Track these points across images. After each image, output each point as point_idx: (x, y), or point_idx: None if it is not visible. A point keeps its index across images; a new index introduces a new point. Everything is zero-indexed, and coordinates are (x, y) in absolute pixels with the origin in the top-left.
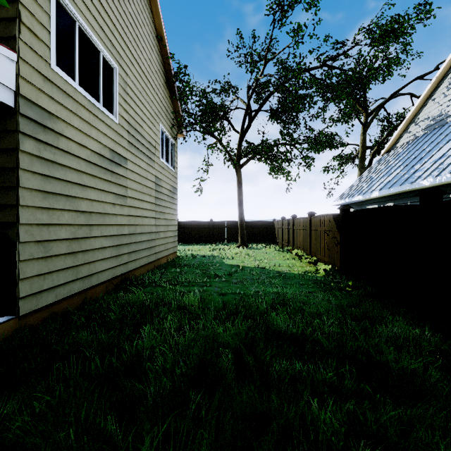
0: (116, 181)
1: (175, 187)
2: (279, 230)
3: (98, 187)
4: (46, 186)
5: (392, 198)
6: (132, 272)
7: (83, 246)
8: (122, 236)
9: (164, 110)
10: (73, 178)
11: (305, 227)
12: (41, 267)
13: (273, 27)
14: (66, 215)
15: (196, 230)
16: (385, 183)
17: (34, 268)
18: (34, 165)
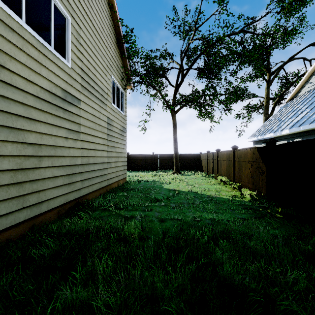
0: (69, 118)
1: (125, 127)
2: (205, 161)
3: (48, 121)
4: None
5: (301, 134)
6: (86, 196)
7: (31, 176)
8: (75, 166)
9: (115, 65)
10: (18, 111)
11: (228, 159)
12: None
13: None
14: (9, 147)
15: (142, 161)
16: (295, 122)
17: None
18: None
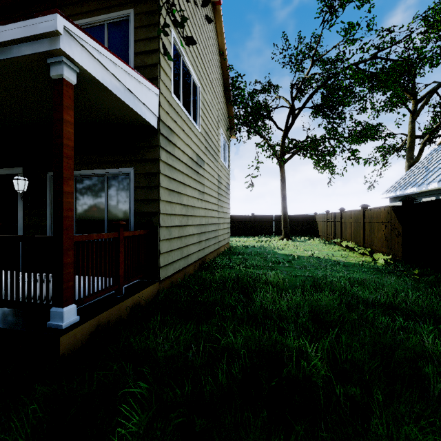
0: (199, 180)
1: (229, 183)
2: (322, 224)
3: (191, 185)
4: (170, 185)
5: None
6: (206, 256)
7: (184, 232)
8: (201, 226)
9: (223, 115)
10: (180, 179)
11: (356, 220)
12: (168, 246)
13: (323, 28)
14: (177, 208)
15: (238, 224)
16: None
17: (165, 247)
18: (165, 170)
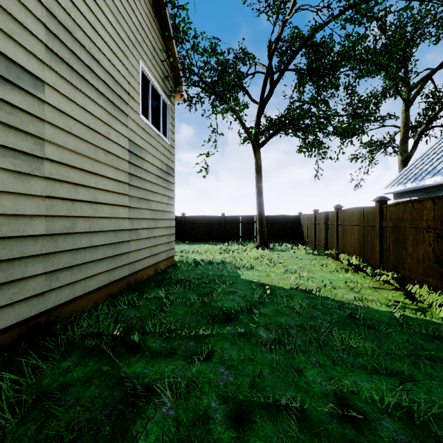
0: None
1: (171, 166)
2: (308, 227)
3: None
4: None
5: None
6: (64, 307)
7: None
8: (22, 239)
9: (149, 45)
10: None
11: (365, 223)
12: None
13: None
14: None
15: (206, 226)
16: None
17: None
18: None
